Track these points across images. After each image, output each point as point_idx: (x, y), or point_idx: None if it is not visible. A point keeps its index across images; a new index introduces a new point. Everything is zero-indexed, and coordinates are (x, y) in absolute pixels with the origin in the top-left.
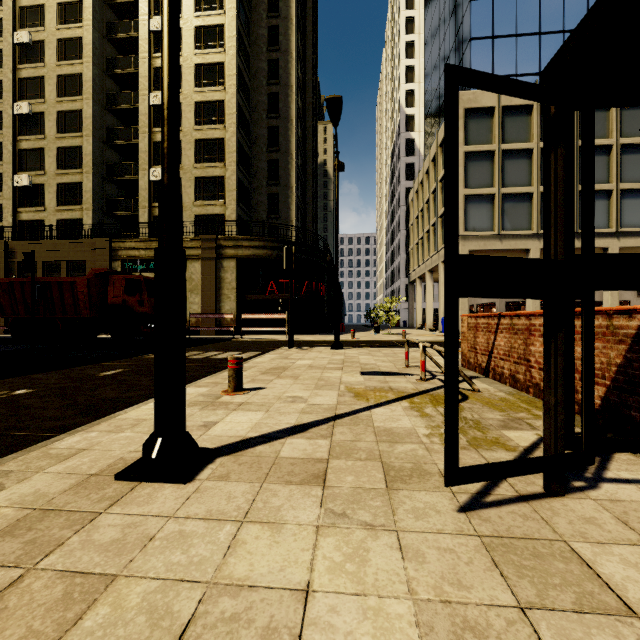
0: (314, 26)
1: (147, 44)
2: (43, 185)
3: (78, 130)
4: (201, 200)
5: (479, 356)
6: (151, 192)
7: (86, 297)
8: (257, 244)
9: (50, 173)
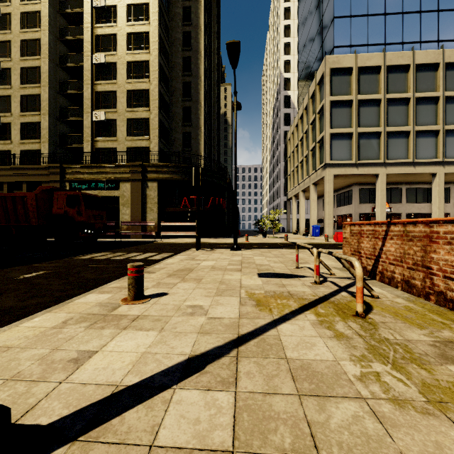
0: (217, 11)
1: (90, 17)
2: (10, 124)
3: (37, 82)
4: (131, 136)
5: (364, 259)
6: (93, 130)
7: (34, 209)
8: (174, 169)
9: (15, 114)
